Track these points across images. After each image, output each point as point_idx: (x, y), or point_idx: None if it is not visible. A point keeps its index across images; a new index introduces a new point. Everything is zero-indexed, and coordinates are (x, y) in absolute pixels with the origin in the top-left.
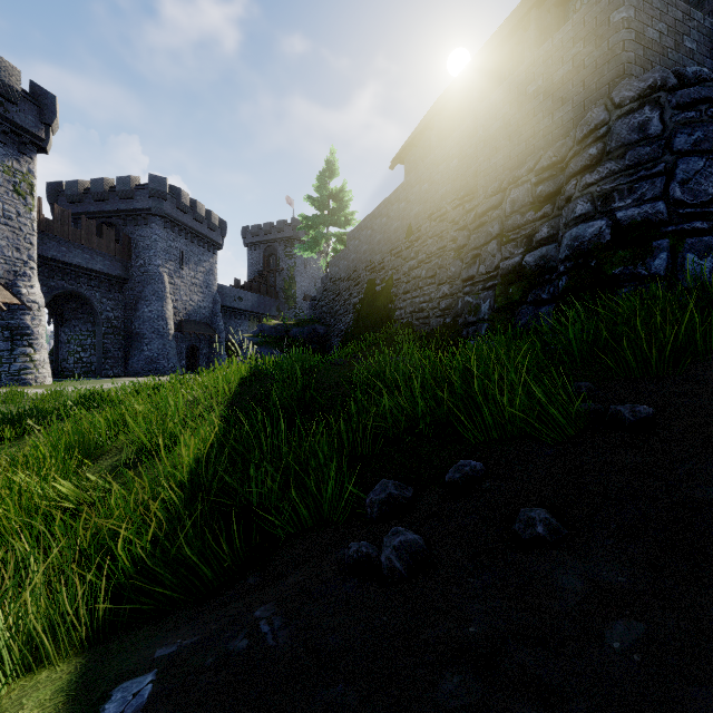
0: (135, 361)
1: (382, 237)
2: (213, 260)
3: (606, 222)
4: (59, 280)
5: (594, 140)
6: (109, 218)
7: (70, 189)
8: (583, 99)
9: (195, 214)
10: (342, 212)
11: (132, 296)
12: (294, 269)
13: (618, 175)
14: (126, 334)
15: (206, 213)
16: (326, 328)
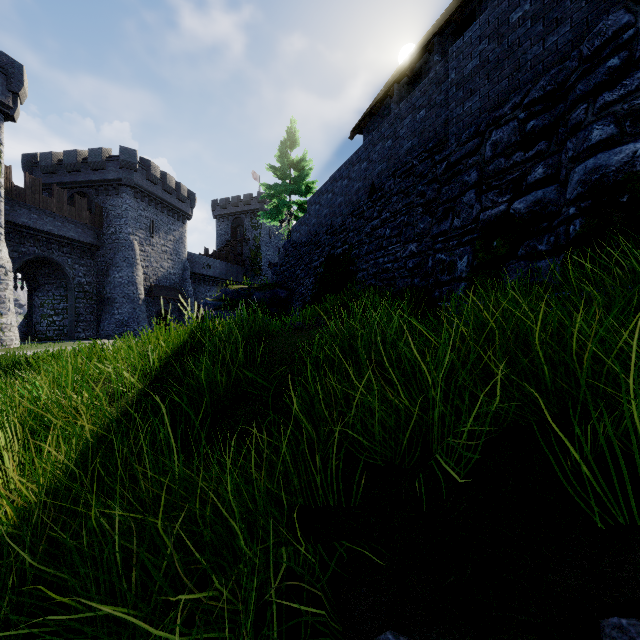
0: (106, 324)
1: (343, 200)
2: (182, 229)
3: None
4: (30, 246)
5: (614, 50)
6: (82, 189)
7: (44, 161)
8: (585, 15)
9: (165, 185)
10: (303, 181)
11: (103, 263)
12: (260, 239)
13: None
14: (98, 299)
15: (176, 185)
16: (288, 292)
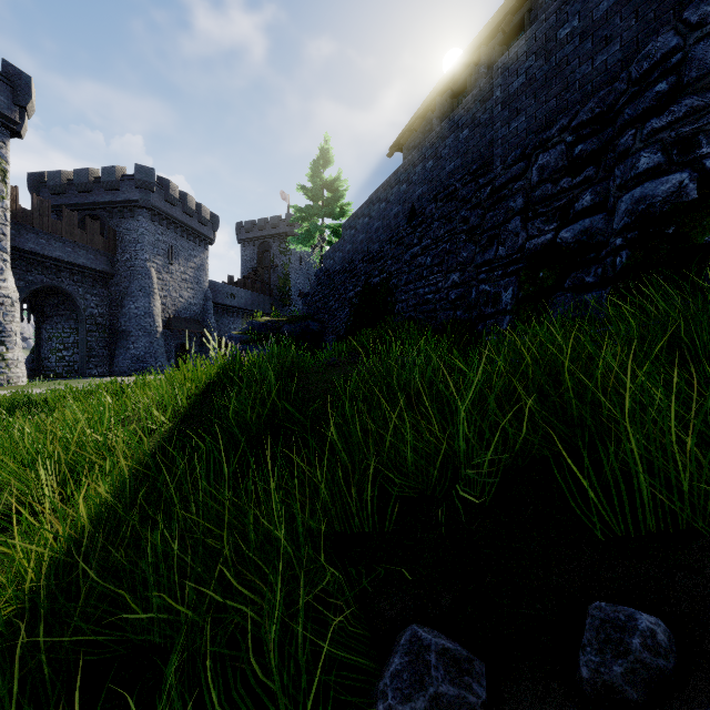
0: (120, 360)
1: (381, 224)
2: (204, 255)
3: (689, 174)
4: (38, 274)
5: (662, 74)
6: (94, 211)
7: (53, 180)
8: (636, 34)
9: (185, 207)
10: (337, 203)
11: (117, 292)
12: (289, 265)
13: (704, 112)
14: (112, 332)
15: (197, 206)
16: (320, 324)
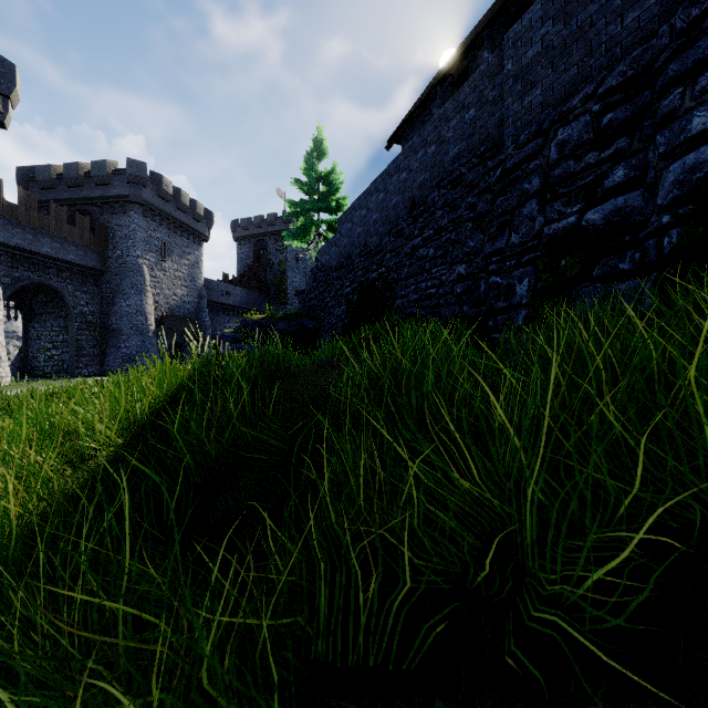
0: (111, 359)
1: (379, 216)
2: (198, 252)
3: None
4: (25, 270)
5: None
6: (84, 206)
7: (42, 175)
8: None
9: (178, 203)
10: (334, 197)
11: (108, 290)
12: (285, 263)
13: None
14: (102, 330)
15: (191, 202)
16: (316, 322)
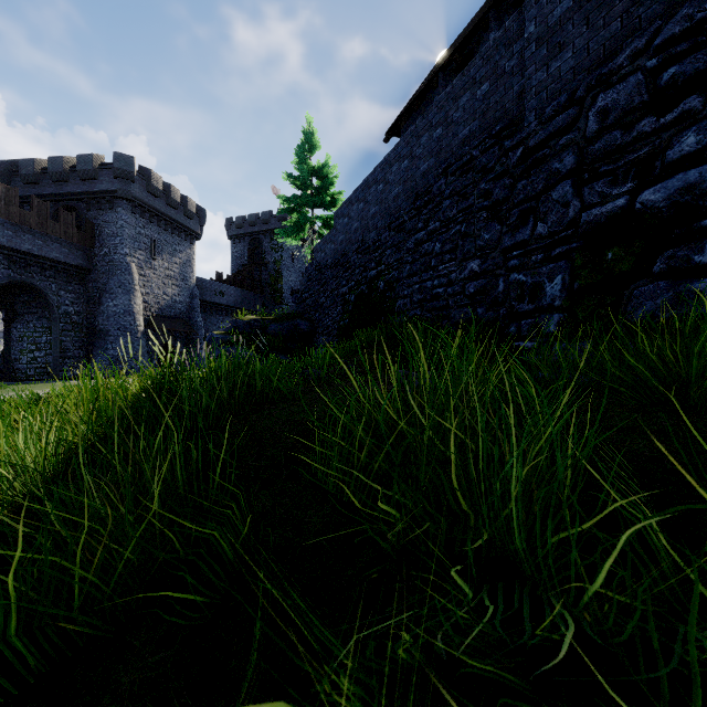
0: (98, 361)
1: (378, 209)
2: (190, 250)
3: None
4: (4, 268)
5: None
6: (70, 202)
7: (25, 169)
8: None
9: (169, 199)
10: (330, 192)
11: (95, 289)
12: (281, 262)
13: None
14: (89, 331)
15: (182, 199)
16: (310, 323)
